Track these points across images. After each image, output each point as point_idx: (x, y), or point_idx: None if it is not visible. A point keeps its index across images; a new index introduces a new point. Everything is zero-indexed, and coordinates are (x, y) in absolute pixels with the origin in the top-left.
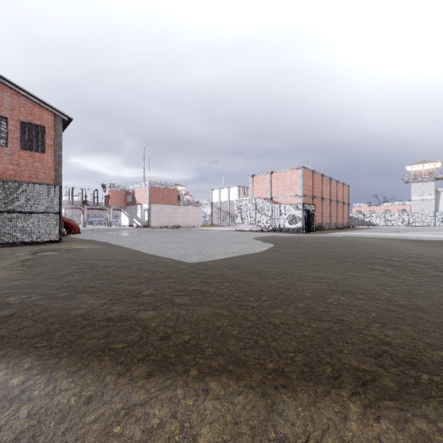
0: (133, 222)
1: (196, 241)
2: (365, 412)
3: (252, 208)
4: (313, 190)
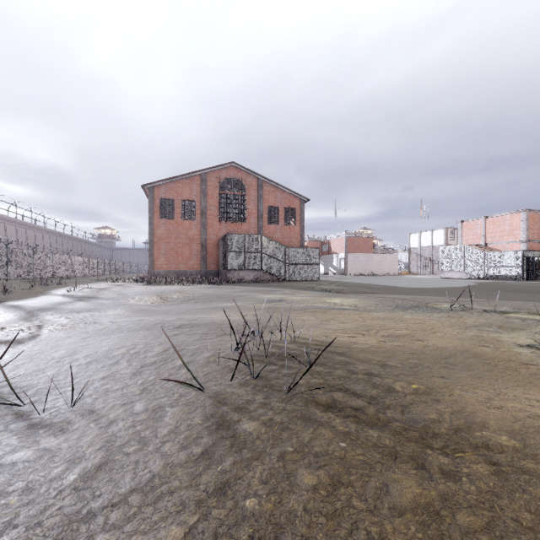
0: (329, 270)
1: (408, 282)
2: (462, 298)
3: (460, 256)
4: None
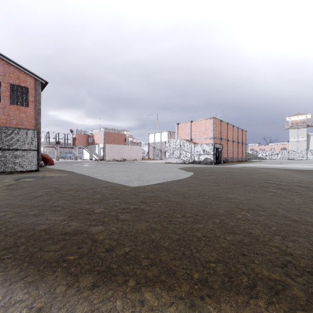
0: (93, 157)
1: (137, 170)
2: None
3: (177, 147)
4: (221, 133)
